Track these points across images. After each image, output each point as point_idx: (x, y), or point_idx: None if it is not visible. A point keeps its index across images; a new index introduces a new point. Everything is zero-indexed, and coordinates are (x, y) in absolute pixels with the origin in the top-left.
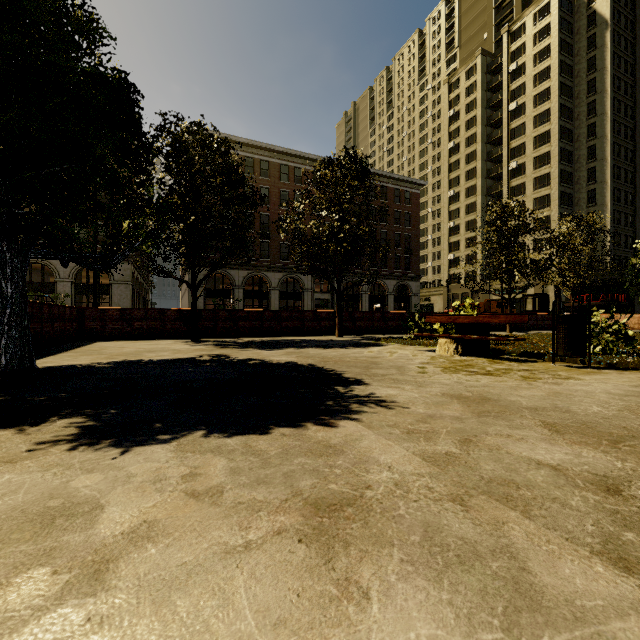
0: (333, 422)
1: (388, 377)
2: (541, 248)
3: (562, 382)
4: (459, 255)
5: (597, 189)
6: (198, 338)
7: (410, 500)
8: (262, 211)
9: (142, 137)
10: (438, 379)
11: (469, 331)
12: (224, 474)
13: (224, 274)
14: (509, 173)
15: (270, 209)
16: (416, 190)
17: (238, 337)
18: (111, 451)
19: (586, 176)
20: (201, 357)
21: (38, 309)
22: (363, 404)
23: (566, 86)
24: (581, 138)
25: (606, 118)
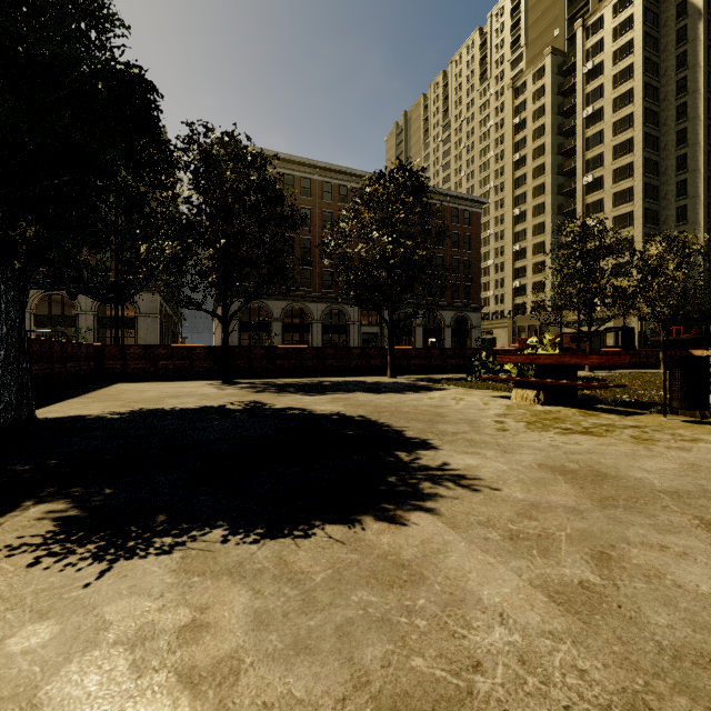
0: (401, 515)
1: (461, 437)
2: (627, 274)
3: (690, 447)
4: (526, 282)
5: (688, 205)
6: (230, 379)
7: (557, 706)
8: (303, 234)
9: (160, 143)
10: (526, 440)
11: (552, 374)
12: (244, 627)
13: (261, 305)
14: (584, 188)
15: (312, 232)
16: (477, 209)
17: (276, 378)
18: (86, 569)
19: (675, 190)
20: (231, 405)
21: (48, 347)
22: (437, 482)
23: (651, 87)
24: (669, 146)
25: (699, 123)
